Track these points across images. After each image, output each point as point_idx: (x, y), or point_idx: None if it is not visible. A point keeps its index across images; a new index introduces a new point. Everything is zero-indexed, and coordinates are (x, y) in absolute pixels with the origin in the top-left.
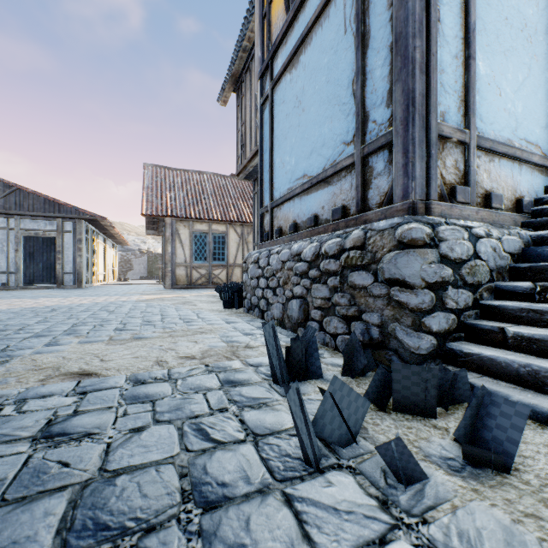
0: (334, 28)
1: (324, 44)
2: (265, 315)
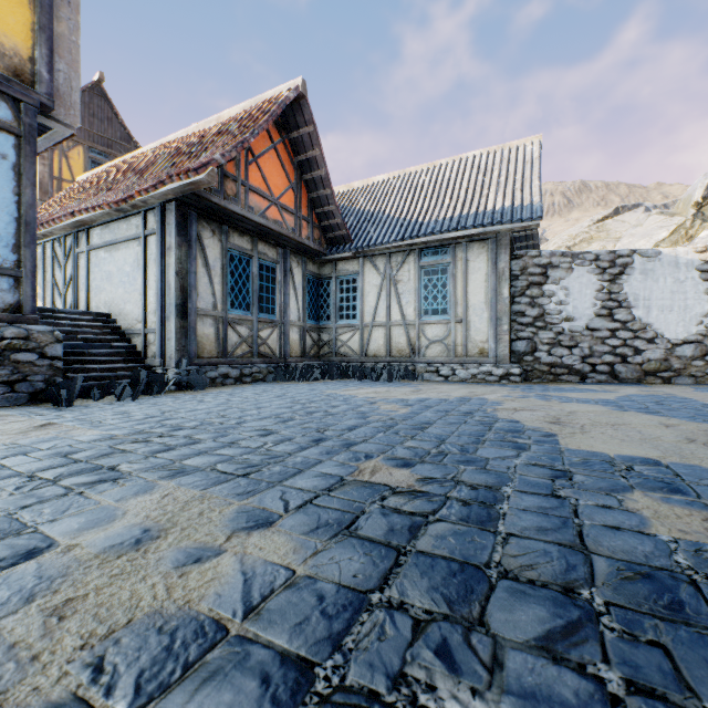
0: None
1: None
2: None
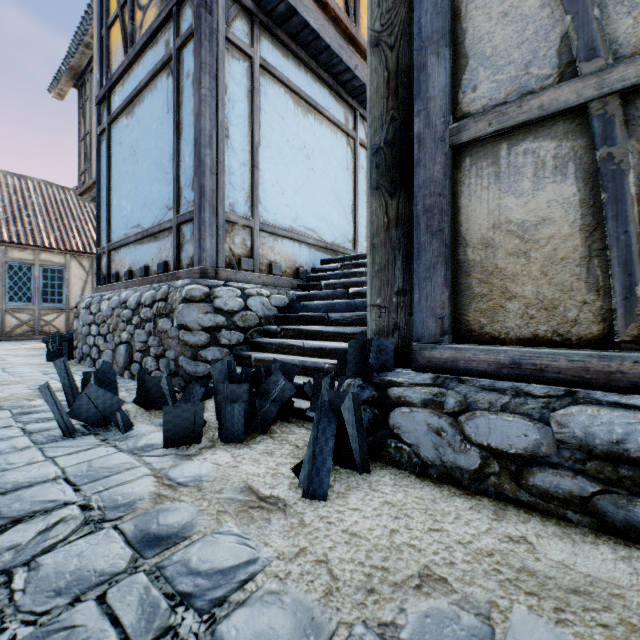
0: (161, 102)
1: (153, 111)
2: (97, 364)
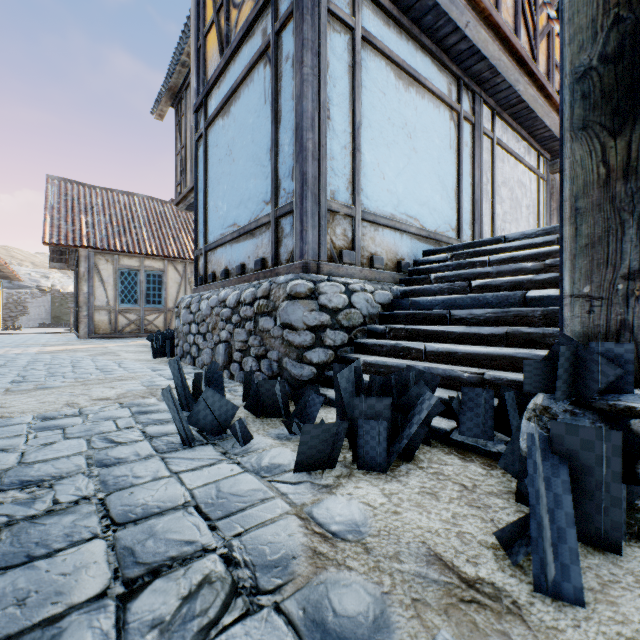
0: (257, 94)
1: (250, 105)
2: (196, 362)
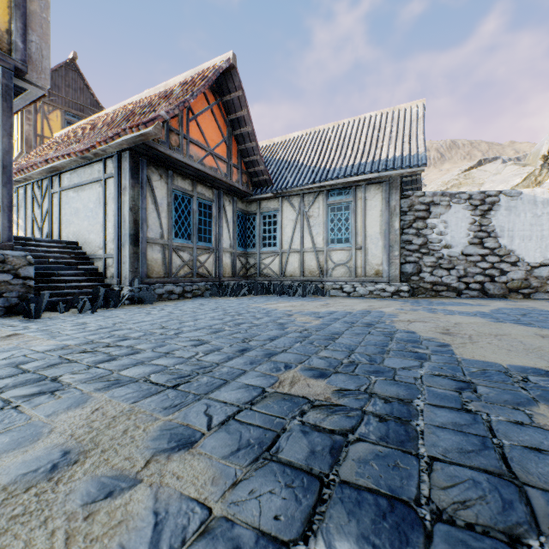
0: None
1: None
2: None
